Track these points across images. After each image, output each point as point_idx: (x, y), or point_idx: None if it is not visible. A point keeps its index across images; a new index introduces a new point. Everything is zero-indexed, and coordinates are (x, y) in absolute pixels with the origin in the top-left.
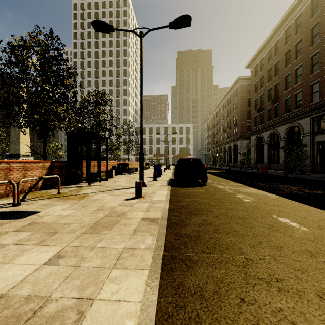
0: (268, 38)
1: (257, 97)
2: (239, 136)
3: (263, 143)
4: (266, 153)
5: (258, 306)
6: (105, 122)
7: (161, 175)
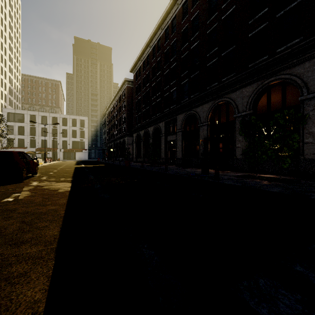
0: (142, 50)
1: (137, 99)
2: (126, 133)
3: (141, 140)
4: (142, 149)
5: None
6: None
7: None
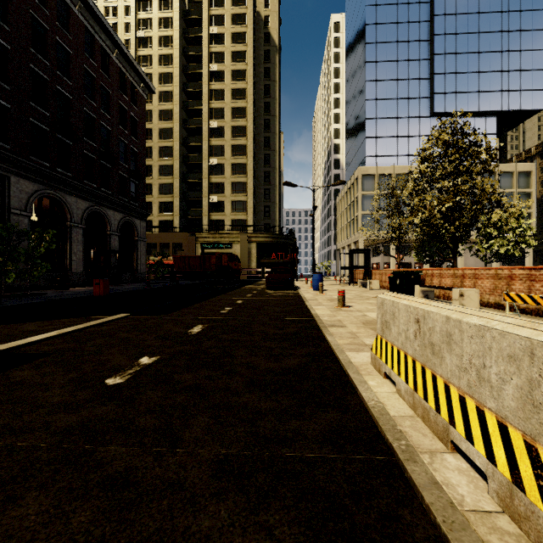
0: None
1: None
2: None
3: None
4: None
5: None
6: (460, 174)
7: (318, 293)
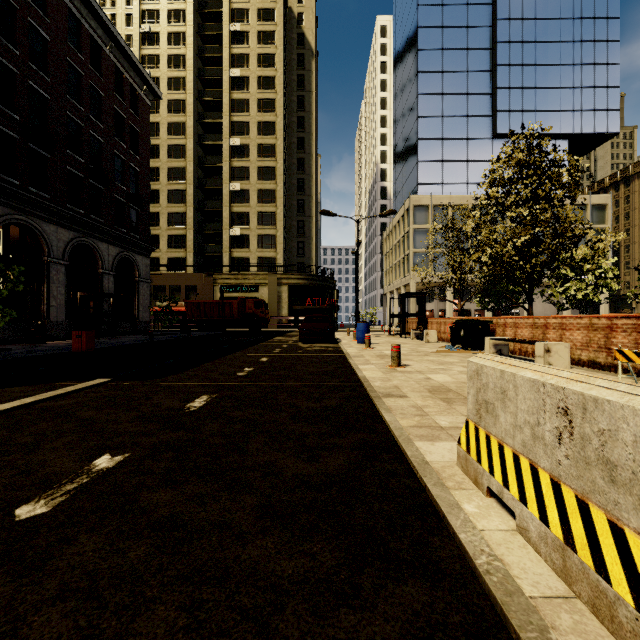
0: None
1: None
2: None
3: None
4: None
5: None
6: (537, 201)
7: (364, 347)
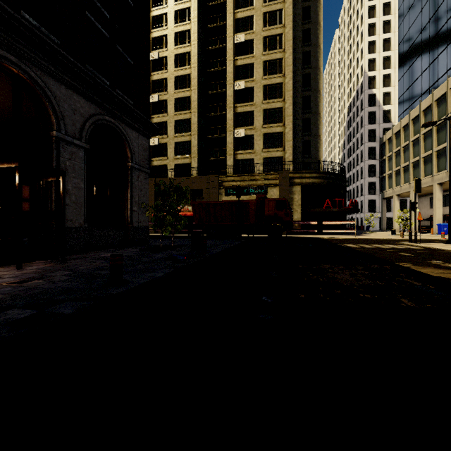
0: None
1: None
2: None
3: None
4: None
5: (422, 250)
6: None
7: None
